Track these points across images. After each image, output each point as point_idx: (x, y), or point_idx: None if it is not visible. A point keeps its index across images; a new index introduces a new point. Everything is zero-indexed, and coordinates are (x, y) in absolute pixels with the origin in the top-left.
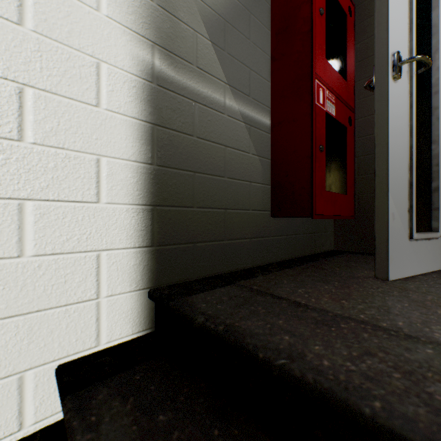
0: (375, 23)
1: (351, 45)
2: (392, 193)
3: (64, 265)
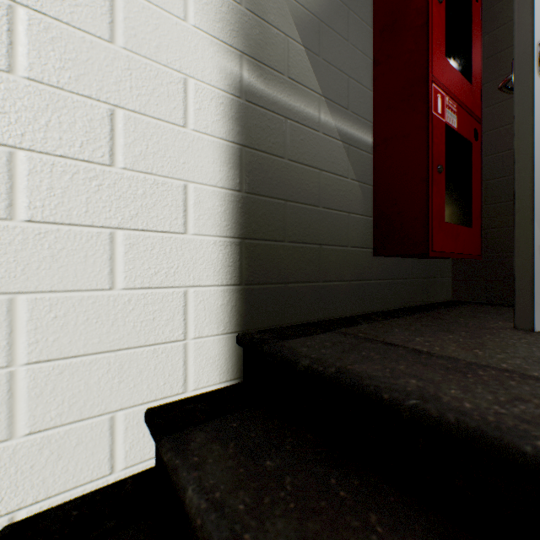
0: (515, 6)
1: (476, 38)
2: (538, 220)
3: (152, 301)
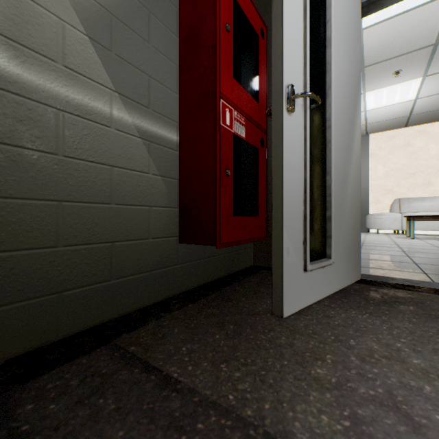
0: (273, 52)
1: (263, 67)
2: (287, 227)
3: None
